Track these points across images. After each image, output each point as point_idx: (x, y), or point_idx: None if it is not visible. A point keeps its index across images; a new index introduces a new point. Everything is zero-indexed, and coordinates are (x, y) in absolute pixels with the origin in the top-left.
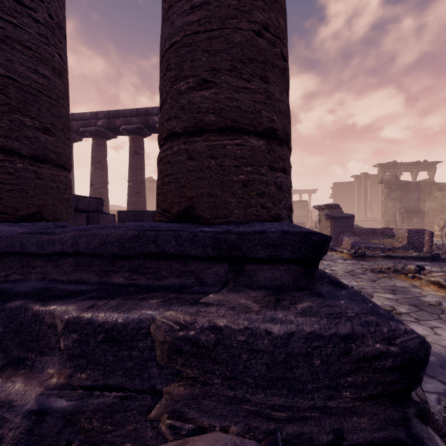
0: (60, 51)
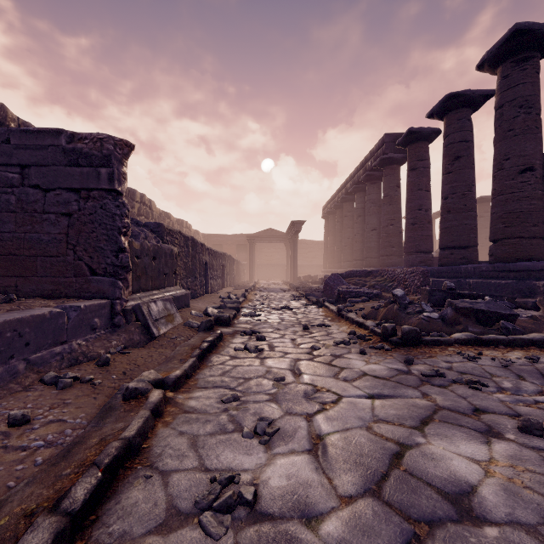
0: (541, 188)
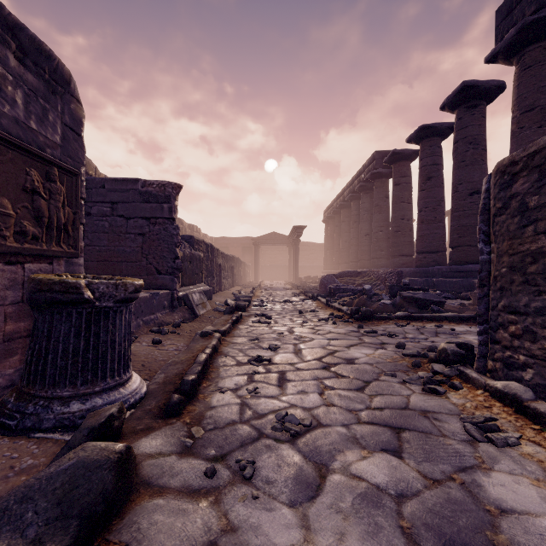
0: None
